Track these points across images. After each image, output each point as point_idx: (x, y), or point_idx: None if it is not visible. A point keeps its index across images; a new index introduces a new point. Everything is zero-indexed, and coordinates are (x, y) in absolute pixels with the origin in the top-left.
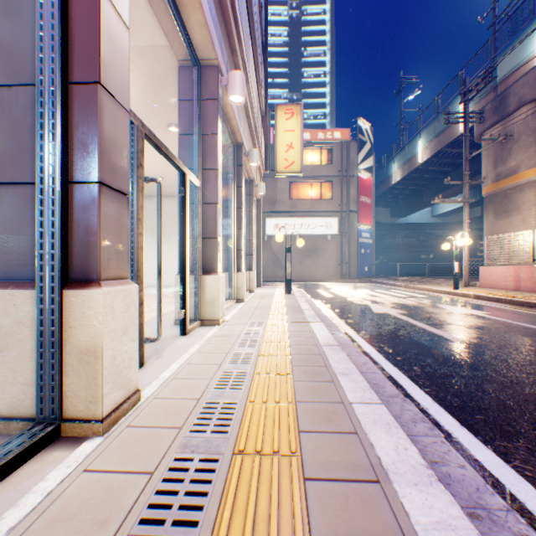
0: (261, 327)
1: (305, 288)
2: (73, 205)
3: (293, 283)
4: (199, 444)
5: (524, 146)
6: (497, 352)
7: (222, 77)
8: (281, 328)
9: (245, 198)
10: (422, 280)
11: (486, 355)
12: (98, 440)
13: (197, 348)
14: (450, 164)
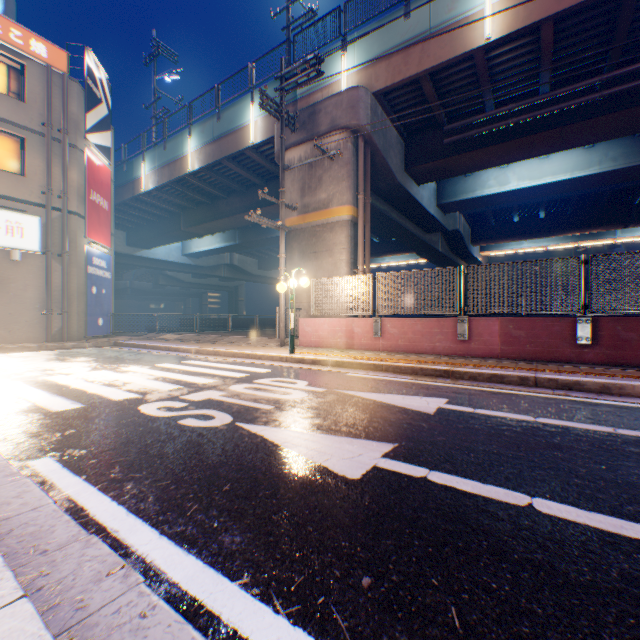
0: None
1: None
2: None
3: None
4: None
5: (338, 178)
6: None
7: None
8: None
9: None
10: (210, 339)
11: None
12: None
13: None
14: (223, 188)
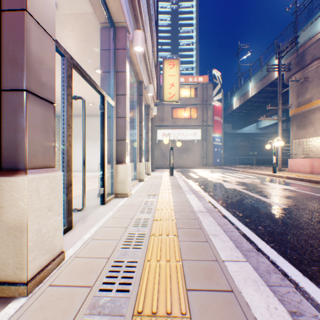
0: (155, 199)
1: (181, 172)
2: (4, 108)
3: (174, 169)
4: (105, 304)
5: (315, 85)
6: (311, 215)
7: (129, 35)
8: (168, 199)
9: (145, 116)
10: (252, 167)
11: (304, 217)
12: (22, 300)
13: (111, 215)
14: (268, 97)
